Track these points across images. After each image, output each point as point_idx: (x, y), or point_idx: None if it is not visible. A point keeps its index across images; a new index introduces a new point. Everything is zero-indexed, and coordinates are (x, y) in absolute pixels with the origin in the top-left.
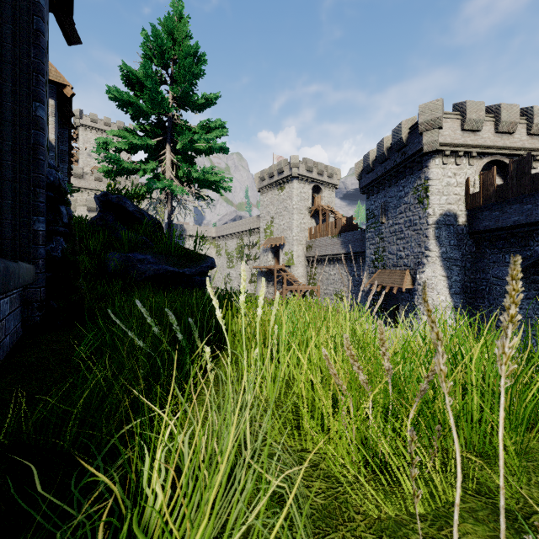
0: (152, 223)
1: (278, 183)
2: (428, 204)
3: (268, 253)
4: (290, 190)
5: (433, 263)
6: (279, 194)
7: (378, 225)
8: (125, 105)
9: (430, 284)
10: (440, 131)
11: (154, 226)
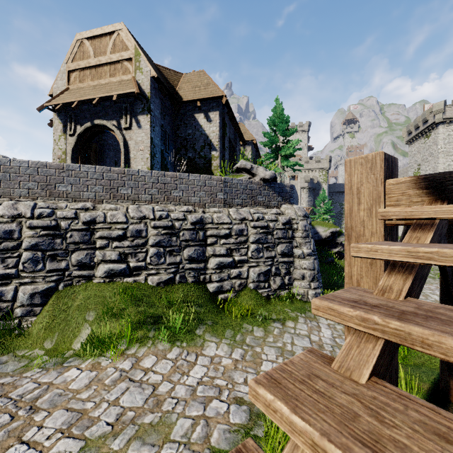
0: None
1: (423, 132)
2: None
3: None
4: (434, 136)
5: None
6: (424, 142)
7: None
8: (266, 145)
9: None
10: None
11: None
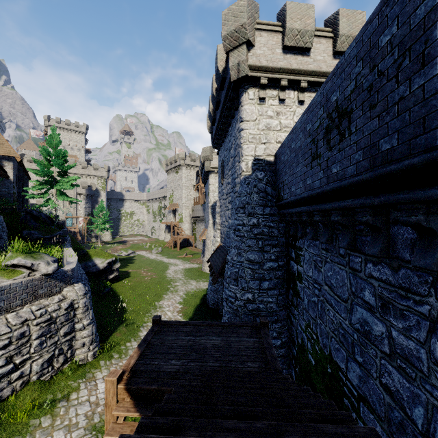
0: (44, 218)
1: (175, 168)
2: (209, 196)
3: (171, 213)
4: (181, 174)
5: (210, 226)
6: (176, 176)
7: (205, 203)
8: (36, 173)
9: (208, 237)
10: (211, 161)
11: (46, 219)
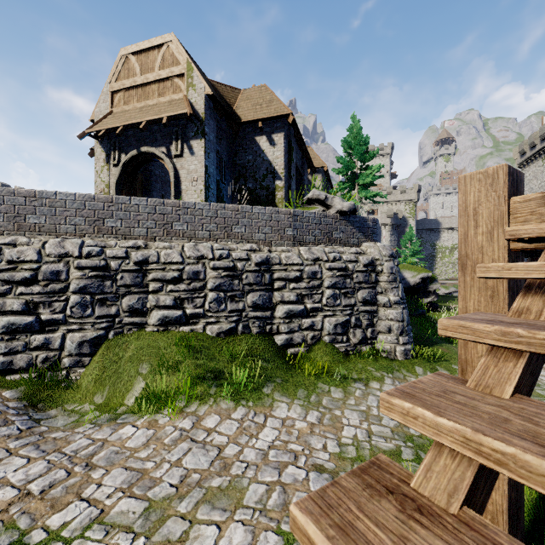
0: None
1: (541, 152)
2: None
3: None
4: None
5: None
6: (543, 165)
7: None
8: (340, 172)
9: None
10: None
11: None
